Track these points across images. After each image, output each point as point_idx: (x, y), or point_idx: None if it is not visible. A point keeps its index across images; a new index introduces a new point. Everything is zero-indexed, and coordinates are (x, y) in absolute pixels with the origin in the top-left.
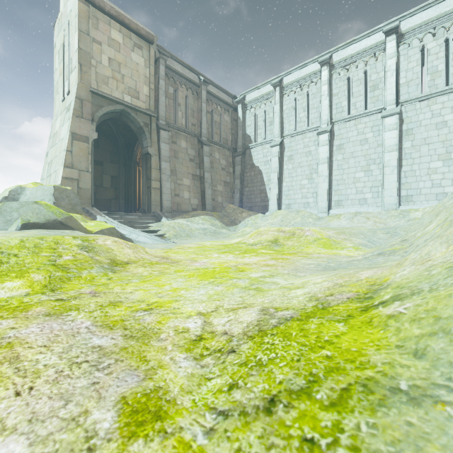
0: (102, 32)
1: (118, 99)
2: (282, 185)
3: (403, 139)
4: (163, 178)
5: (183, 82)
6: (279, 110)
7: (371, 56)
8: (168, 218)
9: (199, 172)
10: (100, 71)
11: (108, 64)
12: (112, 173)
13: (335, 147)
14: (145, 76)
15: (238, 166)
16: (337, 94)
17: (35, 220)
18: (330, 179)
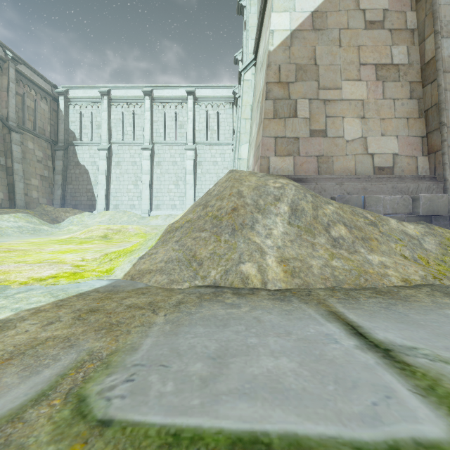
0: None
1: None
2: (110, 187)
3: (197, 167)
4: None
5: None
6: (107, 117)
7: (179, 104)
8: None
9: (6, 161)
10: None
11: None
12: None
13: (156, 163)
14: None
15: (60, 161)
16: (157, 122)
17: None
18: (152, 187)
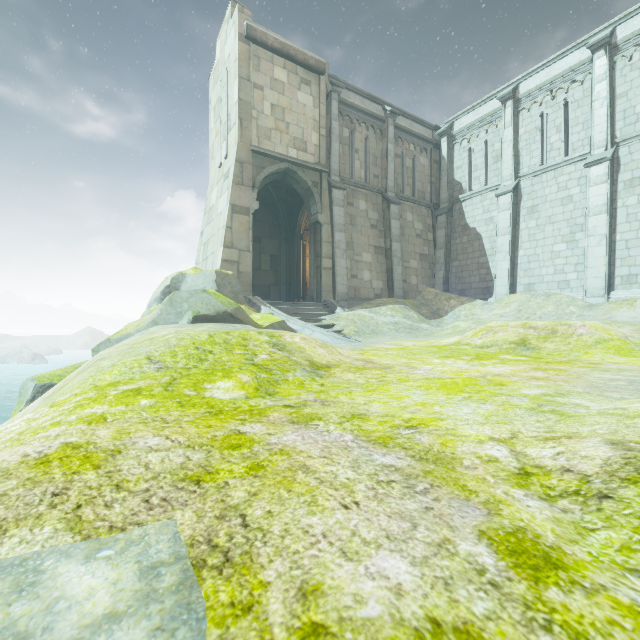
0: (264, 73)
1: (282, 155)
2: (518, 255)
3: None
4: (336, 254)
5: (362, 119)
6: (511, 136)
7: None
8: (345, 308)
9: (384, 242)
10: (262, 124)
11: (271, 112)
12: (272, 252)
13: (622, 184)
14: (314, 120)
15: (442, 230)
16: (625, 93)
17: (205, 312)
18: (612, 239)
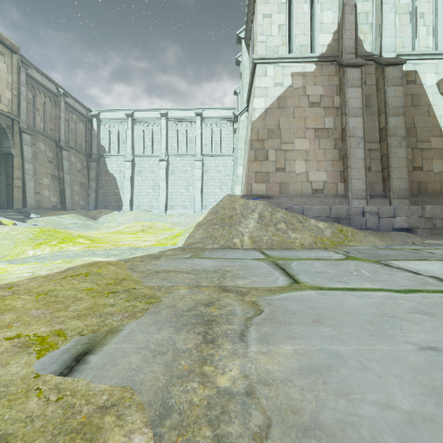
0: None
1: None
2: (134, 191)
3: (204, 175)
4: (26, 178)
5: (42, 90)
6: (131, 135)
7: (189, 122)
8: (37, 214)
9: (58, 173)
10: None
11: None
12: None
13: (170, 171)
14: (7, 82)
15: (94, 171)
16: (171, 137)
17: None
18: (167, 191)
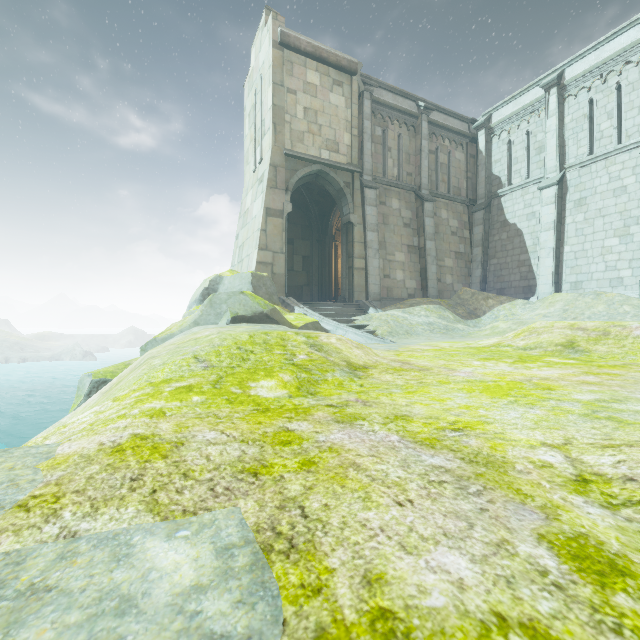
0: (297, 77)
1: (315, 157)
2: (563, 251)
3: None
4: (368, 254)
5: (395, 116)
6: (556, 125)
7: None
8: (377, 308)
9: (418, 241)
10: (295, 127)
11: (303, 115)
12: (304, 253)
13: None
14: (346, 121)
15: (479, 227)
16: None
17: (242, 313)
18: None
